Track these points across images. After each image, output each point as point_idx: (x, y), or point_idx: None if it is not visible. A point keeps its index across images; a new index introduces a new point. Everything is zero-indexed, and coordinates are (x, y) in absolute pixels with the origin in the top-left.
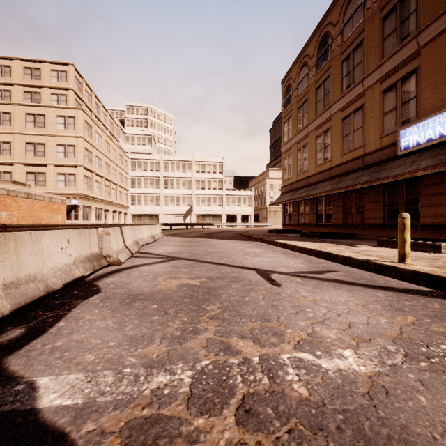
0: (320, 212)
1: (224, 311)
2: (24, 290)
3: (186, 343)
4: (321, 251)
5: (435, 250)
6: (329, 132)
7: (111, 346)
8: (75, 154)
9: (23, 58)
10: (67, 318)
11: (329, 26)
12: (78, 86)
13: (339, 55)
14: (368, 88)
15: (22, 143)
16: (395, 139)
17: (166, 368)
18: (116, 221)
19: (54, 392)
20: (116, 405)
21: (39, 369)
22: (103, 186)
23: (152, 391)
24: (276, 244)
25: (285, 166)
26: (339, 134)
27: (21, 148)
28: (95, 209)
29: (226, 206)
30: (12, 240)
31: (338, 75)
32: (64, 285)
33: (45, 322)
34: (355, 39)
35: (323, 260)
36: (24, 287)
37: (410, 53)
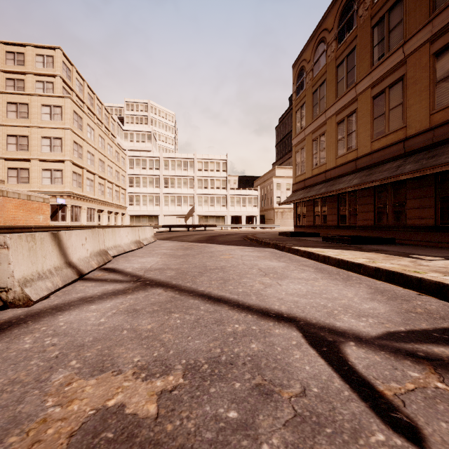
0: (342, 211)
1: None
2: None
3: None
4: (382, 268)
5: None
6: (354, 115)
7: None
8: (62, 148)
9: (5, 42)
10: None
11: None
12: (67, 74)
13: (368, 20)
14: (411, 53)
15: (3, 135)
16: None
17: None
18: (112, 222)
19: None
20: None
21: None
22: (96, 184)
23: None
24: (297, 252)
25: (297, 160)
26: (369, 116)
27: (2, 140)
28: (87, 209)
29: (230, 207)
30: None
31: (367, 45)
32: None
33: None
34: None
35: (400, 289)
36: None
37: None
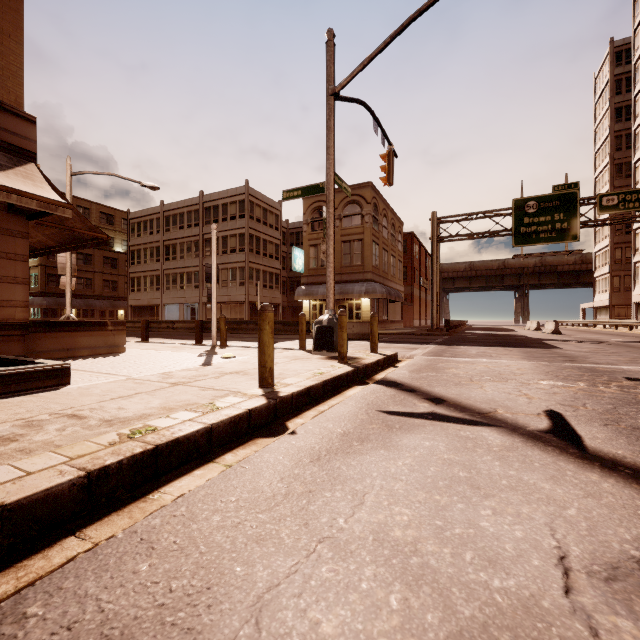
0: None
1: (637, 402)
2: None
3: None
4: (120, 462)
5: (59, 380)
6: None
7: None
8: None
9: None
10: None
11: None
12: None
13: None
14: None
15: None
16: None
17: None
18: None
19: None
20: None
21: None
22: None
23: None
24: None
25: None
26: None
27: None
28: None
29: None
30: None
31: None
32: None
33: None
34: None
35: (278, 444)
36: None
37: None
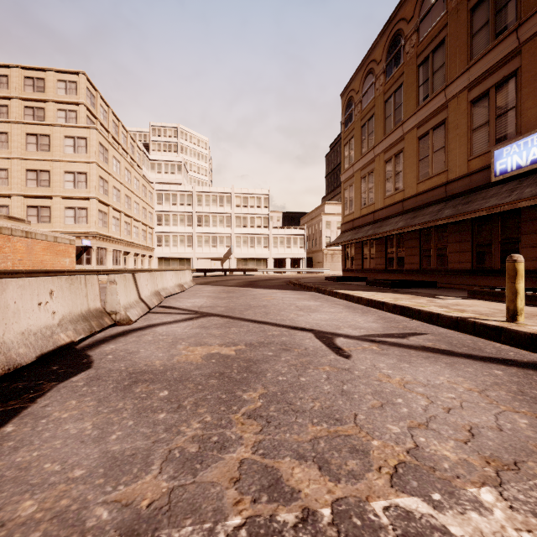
0: (390, 254)
1: (270, 402)
2: None
3: (204, 473)
4: (397, 304)
5: None
6: (401, 154)
7: (74, 479)
8: (87, 183)
9: (23, 66)
10: (22, 417)
11: (402, 22)
12: (91, 101)
13: (414, 58)
14: (452, 98)
15: (22, 170)
16: (487, 161)
17: None
18: (139, 266)
19: None
20: None
21: None
22: (122, 223)
23: None
24: (336, 295)
25: (345, 198)
26: (415, 157)
27: (21, 176)
28: (112, 251)
29: (272, 248)
30: None
31: (413, 83)
32: (39, 357)
33: None
34: (435, 37)
35: (401, 317)
36: None
37: (508, 51)
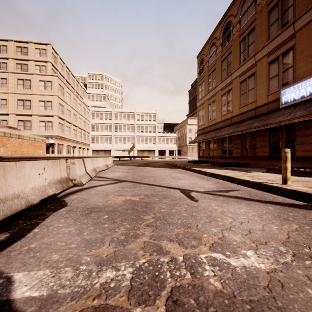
0: (225, 148)
1: (157, 220)
2: (10, 204)
3: (128, 245)
4: (226, 175)
5: (307, 175)
6: (231, 91)
7: (72, 248)
8: (52, 107)
9: (15, 40)
10: (41, 226)
11: (231, 17)
12: (54, 60)
13: (237, 37)
14: (258, 60)
15: (15, 99)
16: (278, 96)
17: (113, 266)
18: (81, 154)
19: (25, 285)
20: (73, 297)
21: (16, 266)
22: (72, 130)
23: (102, 285)
24: (193, 170)
25: (199, 116)
26: (238, 93)
27: (14, 103)
28: (66, 146)
29: (158, 144)
30: (1, 168)
31: (237, 51)
32: (40, 200)
33: (24, 228)
34: (249, 26)
35: (227, 182)
36: (10, 202)
37: (289, 35)
